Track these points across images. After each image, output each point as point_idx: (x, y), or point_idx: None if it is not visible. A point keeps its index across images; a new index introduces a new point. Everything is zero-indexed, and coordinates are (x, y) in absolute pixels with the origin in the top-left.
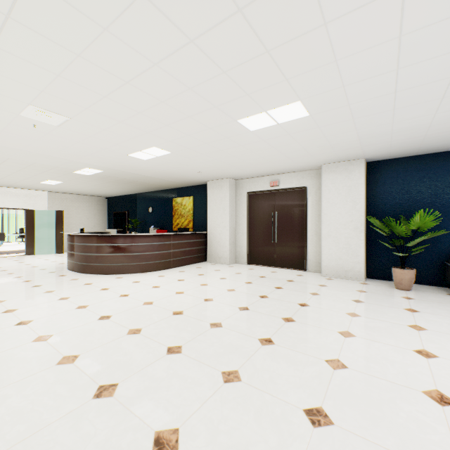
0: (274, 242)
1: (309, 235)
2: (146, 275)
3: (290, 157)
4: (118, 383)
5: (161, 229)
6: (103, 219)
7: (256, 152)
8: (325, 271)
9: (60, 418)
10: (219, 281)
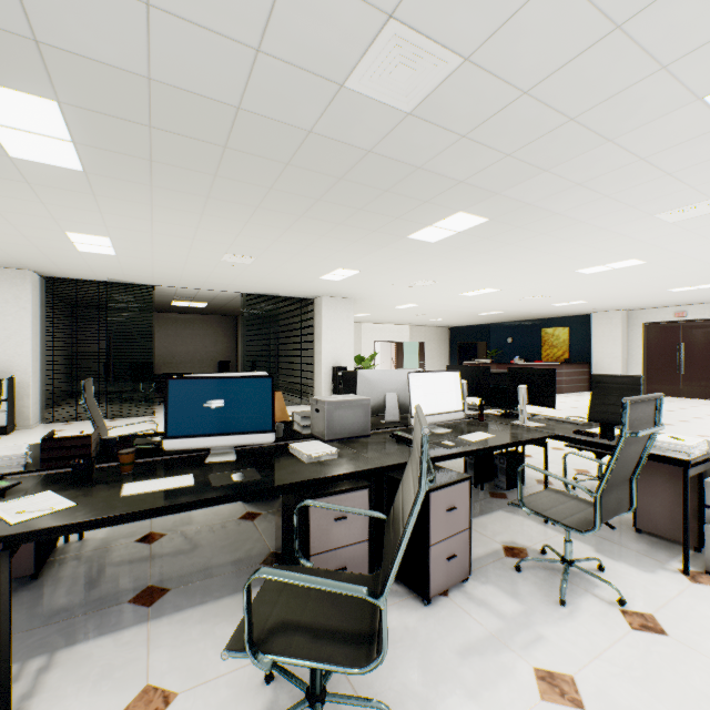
0: (679, 373)
1: None
2: None
3: (705, 297)
4: None
5: (526, 360)
6: (445, 350)
7: (670, 297)
8: None
9: None
10: None
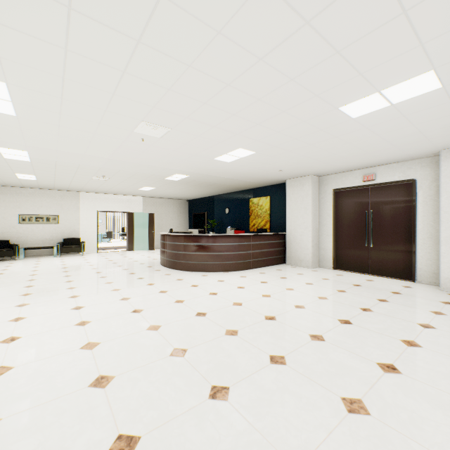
0: (368, 246)
1: (418, 238)
2: (228, 274)
3: (396, 145)
4: (229, 387)
5: (237, 229)
6: (184, 220)
7: (353, 142)
8: (446, 284)
9: (184, 413)
10: (305, 286)
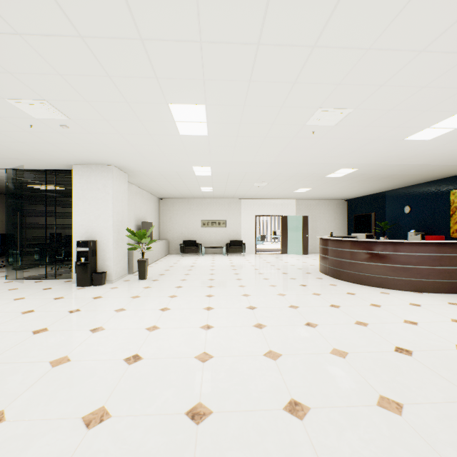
0: None
1: None
2: (423, 296)
3: None
4: None
5: (426, 234)
6: (341, 223)
7: None
8: None
9: None
10: None
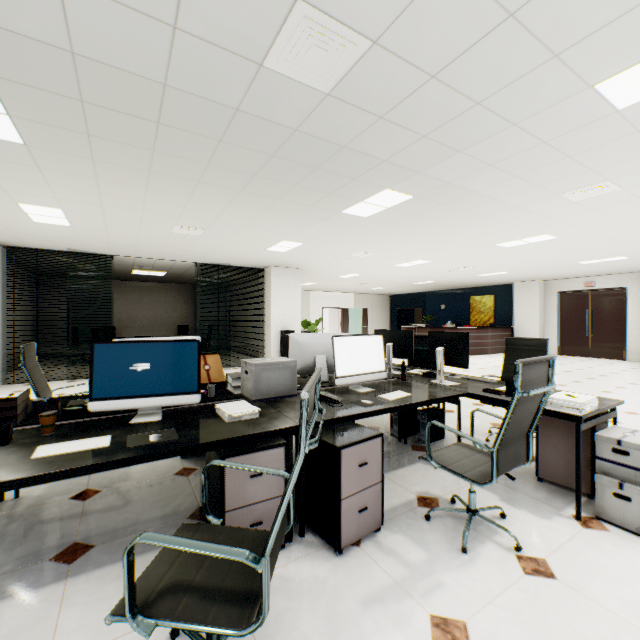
0: (588, 336)
1: (628, 329)
2: (477, 356)
3: (610, 269)
4: None
5: (457, 324)
6: (386, 315)
7: (580, 269)
8: None
9: None
10: None
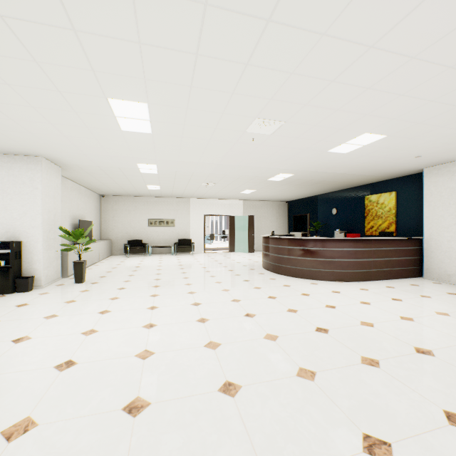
0: None
1: None
2: (343, 285)
3: None
4: (389, 443)
5: (348, 233)
6: (283, 223)
7: None
8: None
9: None
10: None
